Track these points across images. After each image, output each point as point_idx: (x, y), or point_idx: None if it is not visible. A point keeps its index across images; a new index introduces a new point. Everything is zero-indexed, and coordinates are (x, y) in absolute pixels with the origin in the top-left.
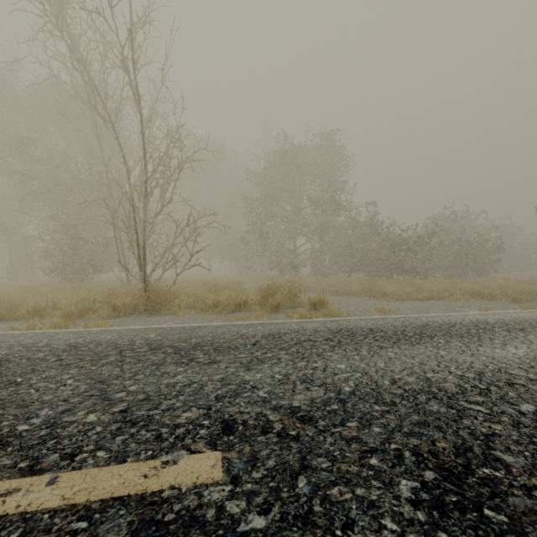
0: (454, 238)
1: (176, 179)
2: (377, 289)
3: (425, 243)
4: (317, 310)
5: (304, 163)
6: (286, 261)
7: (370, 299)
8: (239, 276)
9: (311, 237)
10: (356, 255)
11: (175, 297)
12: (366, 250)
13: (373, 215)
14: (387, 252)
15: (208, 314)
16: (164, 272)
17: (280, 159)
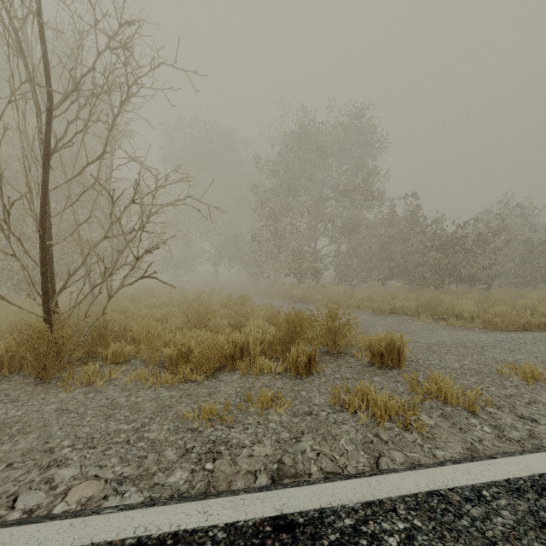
0: (520, 237)
1: (115, 116)
2: (444, 308)
3: (488, 243)
4: (386, 366)
5: (329, 144)
6: (306, 266)
7: (439, 325)
8: (250, 283)
9: (337, 237)
10: (393, 259)
11: (123, 331)
12: (406, 252)
13: (414, 208)
14: (437, 254)
15: (157, 385)
16: (92, 289)
17: (298, 140)
